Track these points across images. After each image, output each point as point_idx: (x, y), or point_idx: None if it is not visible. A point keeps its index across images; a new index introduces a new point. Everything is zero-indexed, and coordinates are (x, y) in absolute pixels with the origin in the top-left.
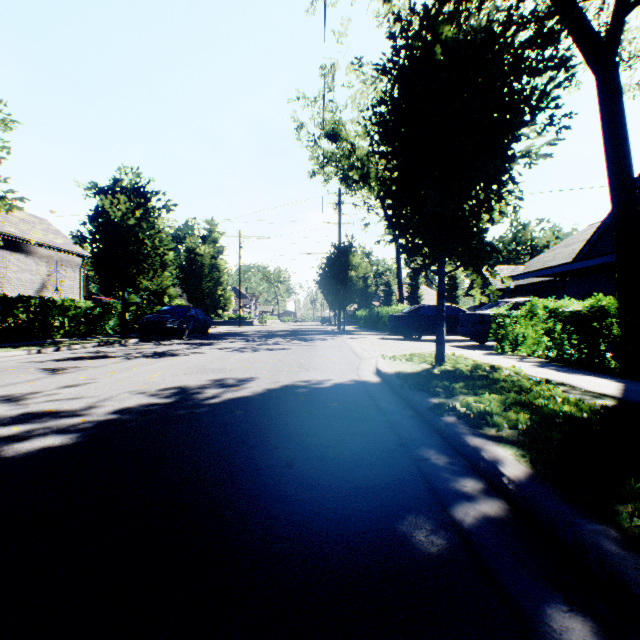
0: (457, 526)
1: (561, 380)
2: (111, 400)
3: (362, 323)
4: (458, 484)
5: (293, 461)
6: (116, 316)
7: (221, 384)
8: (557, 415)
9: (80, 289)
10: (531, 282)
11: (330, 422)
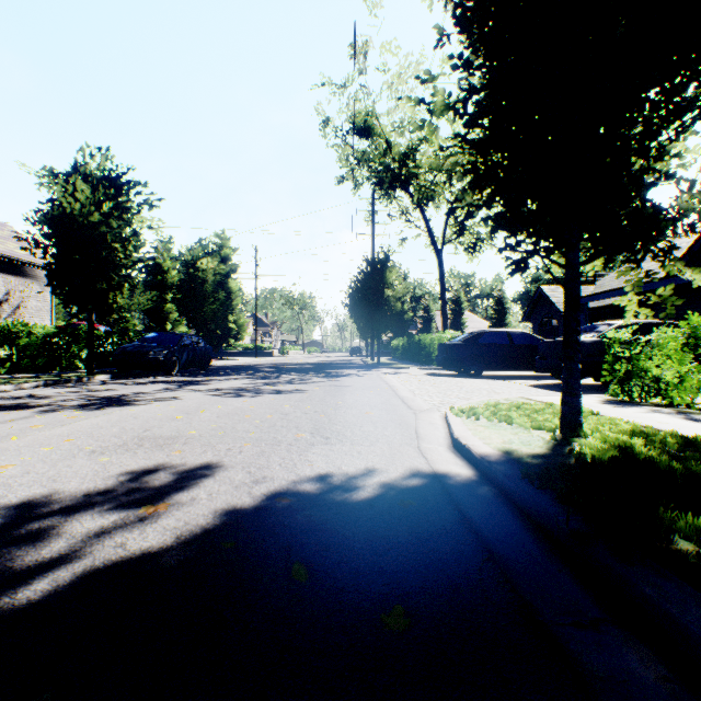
0: None
1: None
2: None
3: (399, 354)
4: None
5: None
6: None
7: (130, 491)
8: None
9: (51, 312)
10: (607, 304)
11: None
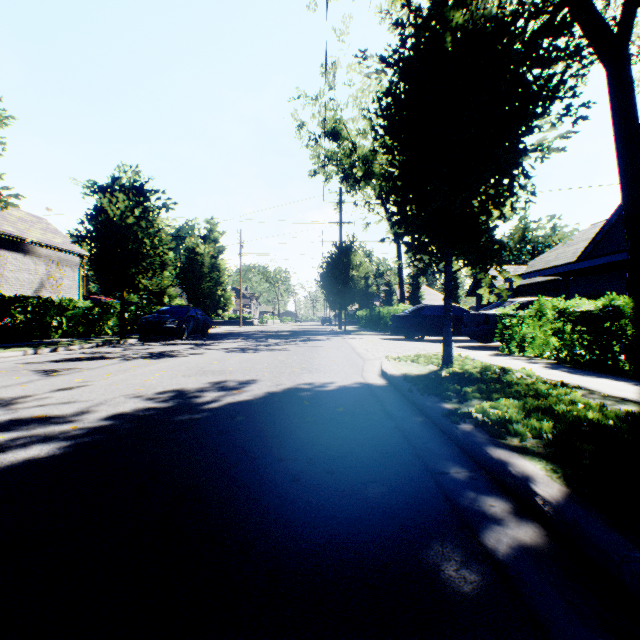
0: (490, 557)
1: (576, 383)
2: (105, 405)
3: (363, 323)
4: (484, 503)
5: (299, 475)
6: (115, 316)
7: (221, 387)
8: (582, 423)
9: (79, 289)
10: (534, 282)
11: (337, 429)
